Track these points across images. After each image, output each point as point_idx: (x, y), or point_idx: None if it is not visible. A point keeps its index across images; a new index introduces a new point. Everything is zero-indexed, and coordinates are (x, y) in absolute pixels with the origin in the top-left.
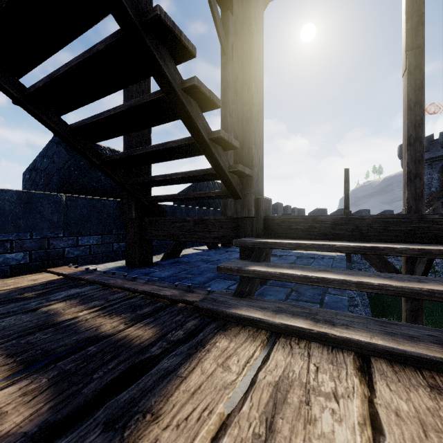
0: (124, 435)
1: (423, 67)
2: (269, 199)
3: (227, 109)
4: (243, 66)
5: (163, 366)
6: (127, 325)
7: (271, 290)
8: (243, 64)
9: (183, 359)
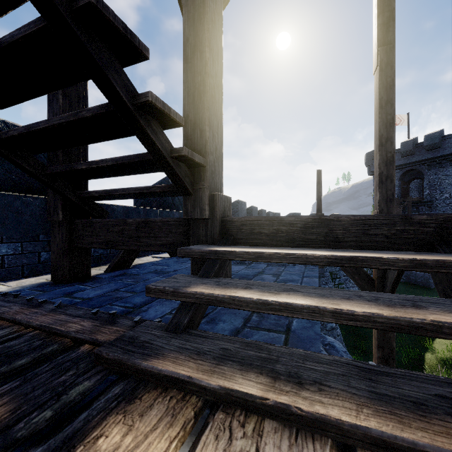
0: None
1: (394, 64)
2: (229, 197)
3: None
4: (195, 26)
5: None
6: None
7: (227, 312)
8: (195, 22)
9: None
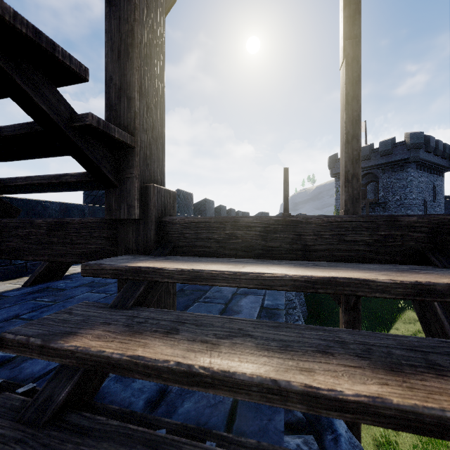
0: None
1: (360, 59)
2: (173, 191)
3: None
4: None
5: None
6: None
7: None
8: None
9: None
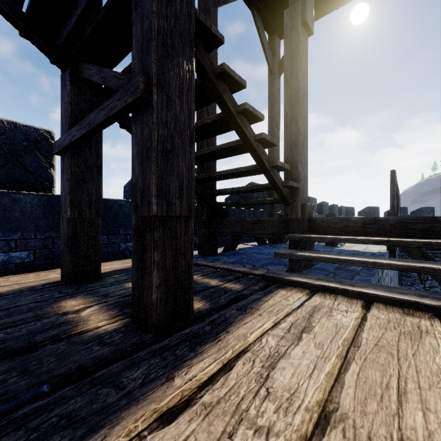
0: (246, 312)
1: None
2: (312, 204)
3: (274, 121)
4: (292, 106)
5: (252, 297)
6: (223, 283)
7: (314, 272)
8: (292, 104)
9: (262, 296)
